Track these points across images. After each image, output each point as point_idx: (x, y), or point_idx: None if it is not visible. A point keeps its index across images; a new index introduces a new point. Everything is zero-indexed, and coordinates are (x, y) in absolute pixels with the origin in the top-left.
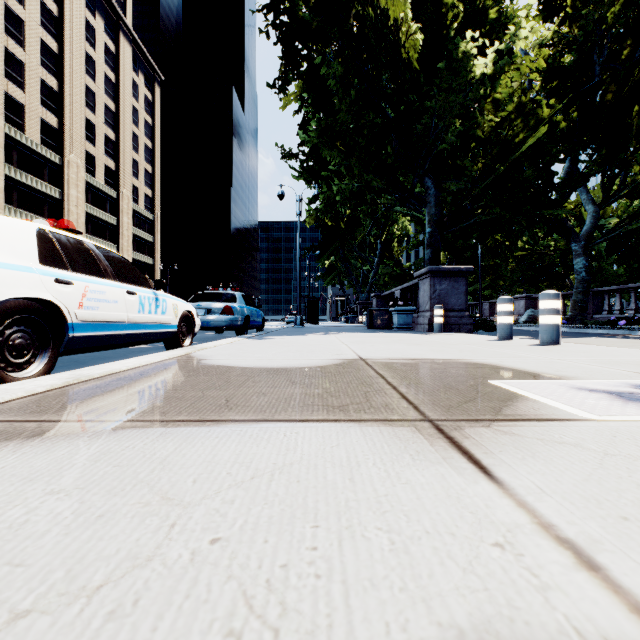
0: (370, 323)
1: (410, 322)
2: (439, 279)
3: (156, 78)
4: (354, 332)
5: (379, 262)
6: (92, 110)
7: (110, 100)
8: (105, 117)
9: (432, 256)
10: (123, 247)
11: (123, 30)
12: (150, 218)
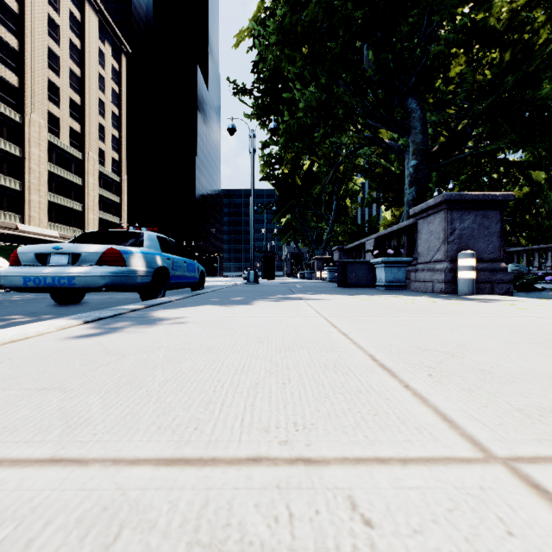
0: (343, 279)
1: (402, 278)
2: (460, 213)
3: (123, 49)
4: (332, 294)
5: (335, 219)
6: (56, 73)
7: (75, 65)
8: (70, 81)
9: (417, 196)
10: (89, 206)
11: None
12: (117, 180)
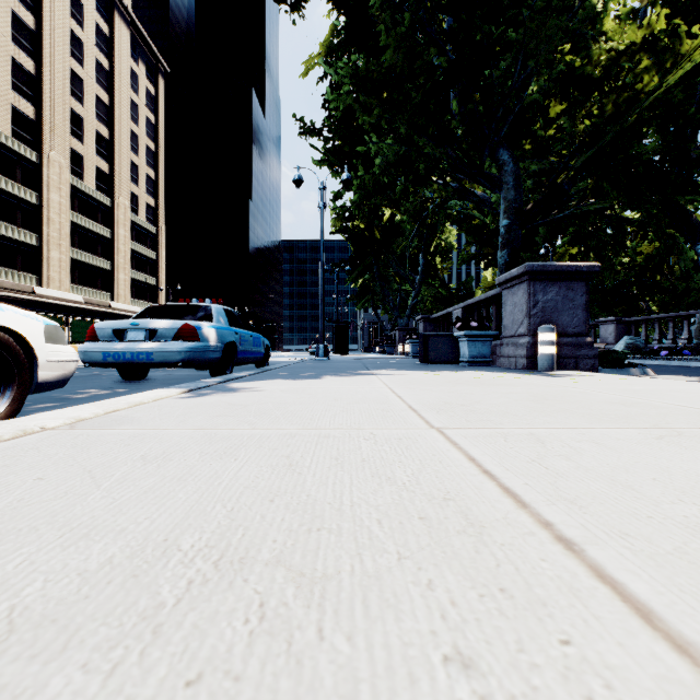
0: (424, 354)
1: (488, 353)
2: (543, 284)
3: (160, 69)
4: (407, 370)
5: (421, 280)
6: (80, 101)
7: (103, 91)
8: (96, 110)
9: (509, 260)
10: (119, 264)
11: (119, 9)
12: (153, 231)
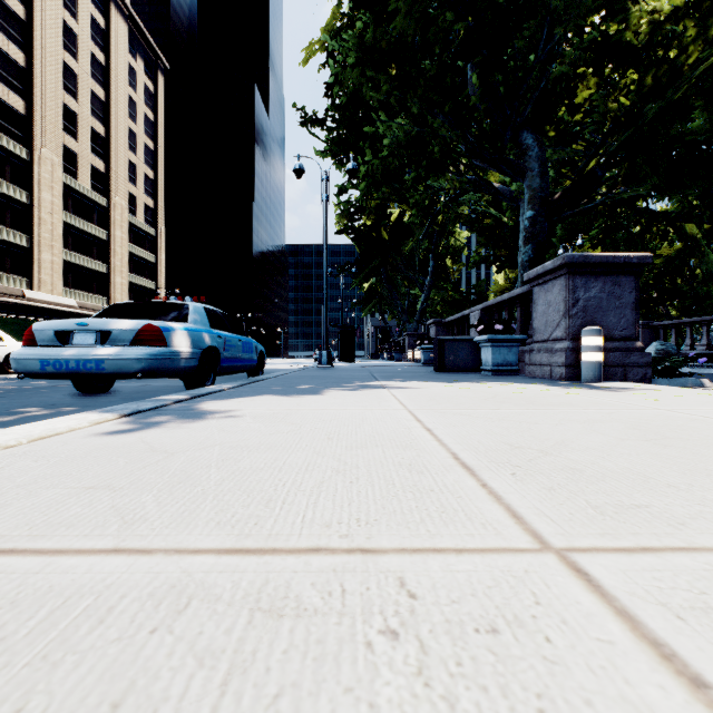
0: (439, 362)
1: (514, 360)
2: (584, 279)
3: (159, 65)
4: (423, 381)
5: (431, 283)
6: (74, 96)
7: (98, 86)
8: (91, 106)
9: (534, 256)
10: (115, 267)
11: (115, 1)
12: (151, 233)
